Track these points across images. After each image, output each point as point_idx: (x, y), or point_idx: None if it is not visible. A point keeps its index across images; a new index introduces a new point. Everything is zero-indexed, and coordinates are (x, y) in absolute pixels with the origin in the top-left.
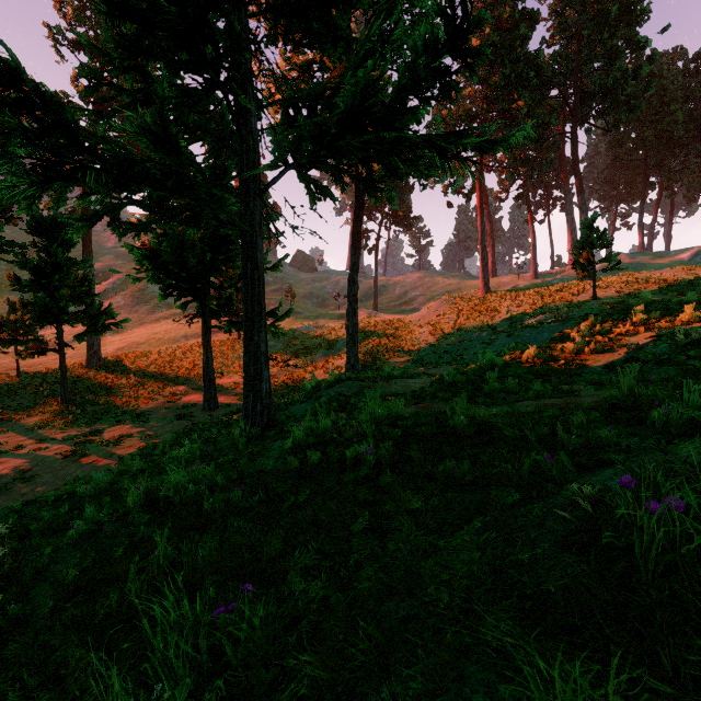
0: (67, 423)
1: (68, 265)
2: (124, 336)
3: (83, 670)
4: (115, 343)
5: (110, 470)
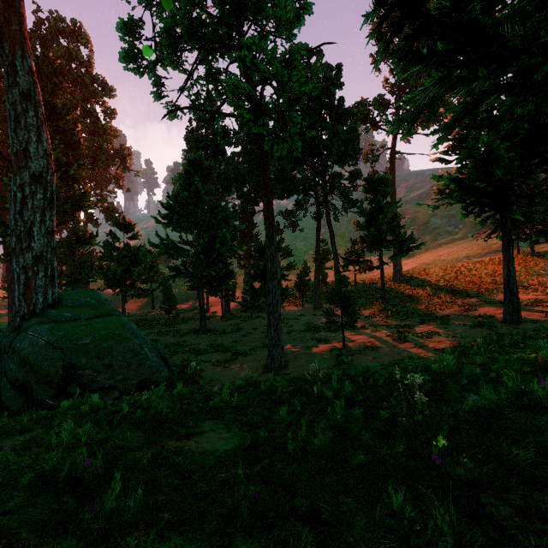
0: (387, 317)
1: (386, 208)
2: (414, 259)
3: None
4: (408, 264)
5: (430, 356)
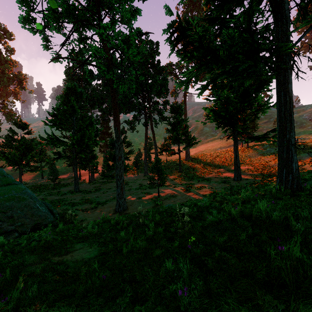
0: (182, 179)
1: (181, 122)
2: (196, 149)
3: (275, 311)
4: (193, 151)
5: (200, 199)
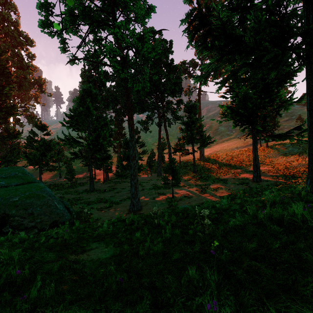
0: (196, 180)
1: (196, 121)
2: (210, 149)
3: None
4: (208, 151)
5: (217, 200)
